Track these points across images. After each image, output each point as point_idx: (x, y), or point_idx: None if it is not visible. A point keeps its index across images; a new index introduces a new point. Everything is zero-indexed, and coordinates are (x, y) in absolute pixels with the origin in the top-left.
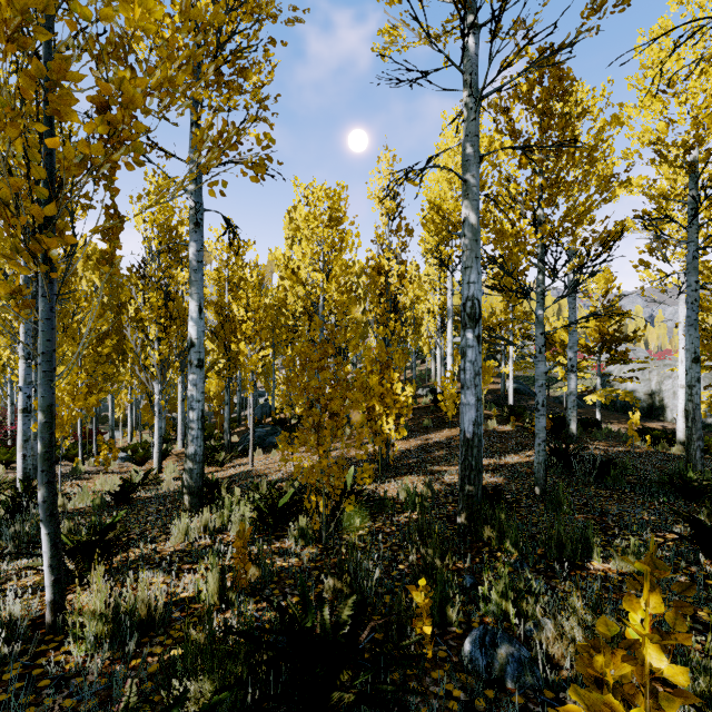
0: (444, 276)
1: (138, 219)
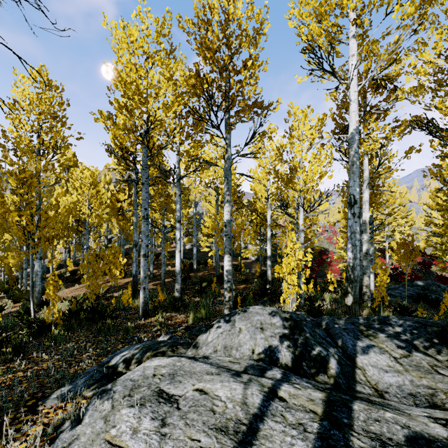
0: None
1: None
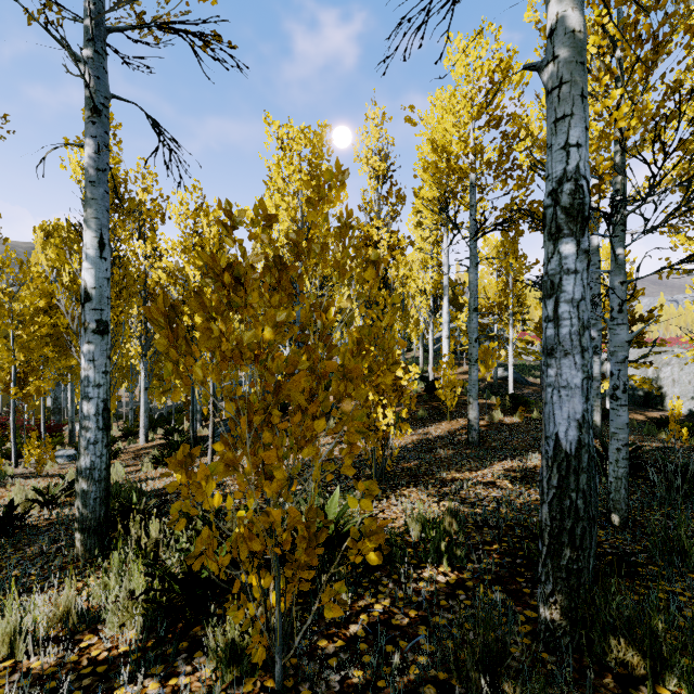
0: (437, 252)
1: (75, 167)
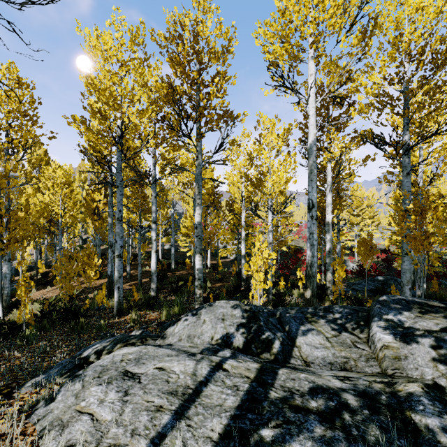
0: None
1: None
